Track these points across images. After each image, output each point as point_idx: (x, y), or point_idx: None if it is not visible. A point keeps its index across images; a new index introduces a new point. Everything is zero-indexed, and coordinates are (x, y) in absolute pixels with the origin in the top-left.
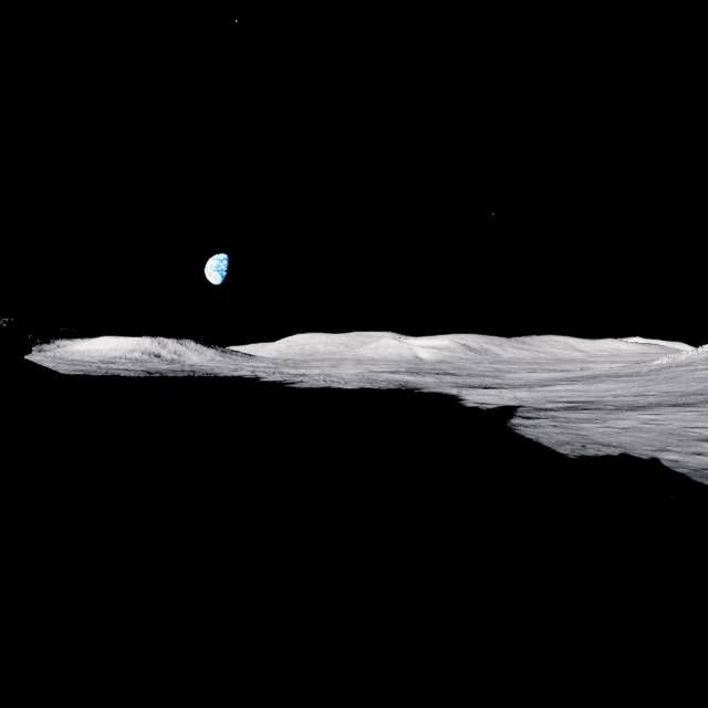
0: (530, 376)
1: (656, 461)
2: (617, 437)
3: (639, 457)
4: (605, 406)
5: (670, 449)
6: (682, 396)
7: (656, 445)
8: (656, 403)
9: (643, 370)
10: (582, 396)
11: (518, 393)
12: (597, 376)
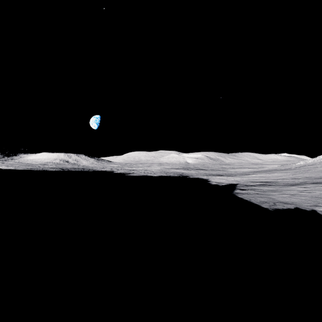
0: (239, 170)
1: (315, 212)
2: (290, 199)
3: (305, 209)
4: (279, 184)
5: (320, 205)
6: (315, 179)
7: (311, 203)
8: (304, 182)
9: (292, 167)
10: (266, 179)
11: (235, 178)
12: (271, 170)
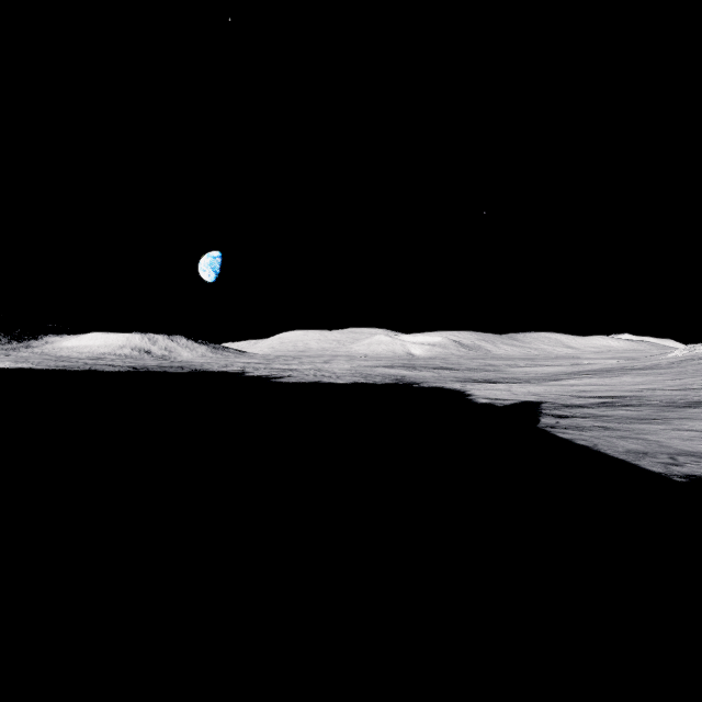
0: (534, 370)
1: None
2: None
3: None
4: (650, 402)
5: None
6: None
7: None
8: None
9: (661, 362)
10: (610, 390)
11: (530, 387)
12: (612, 369)
